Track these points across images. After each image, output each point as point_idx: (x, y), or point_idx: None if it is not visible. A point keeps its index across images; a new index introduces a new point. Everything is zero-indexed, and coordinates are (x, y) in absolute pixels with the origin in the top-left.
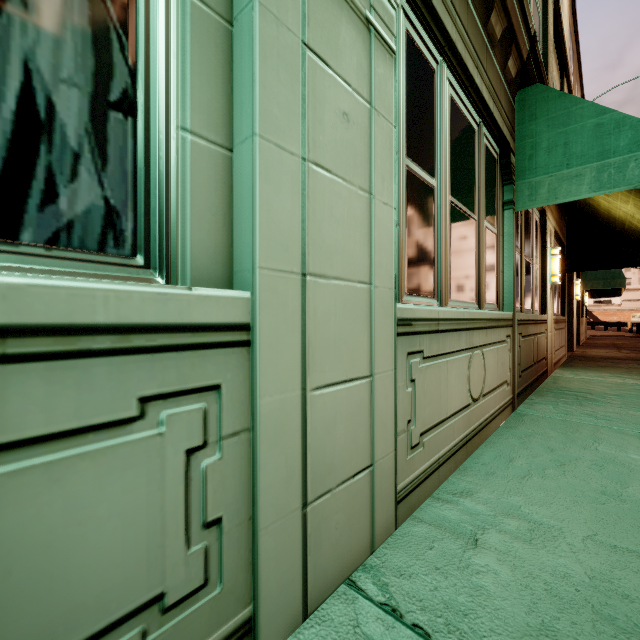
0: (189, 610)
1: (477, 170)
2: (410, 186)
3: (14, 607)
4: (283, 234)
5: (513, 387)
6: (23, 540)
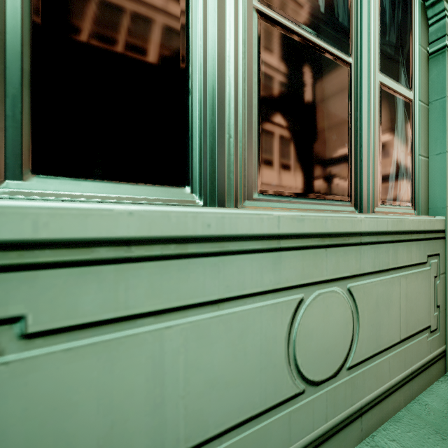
0: (434, 336)
1: None
2: None
3: (412, 312)
4: None
5: None
6: (413, 293)
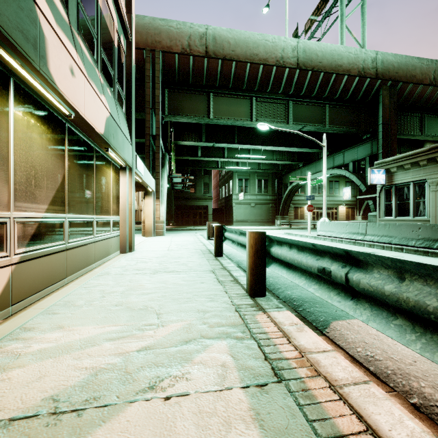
0: None
1: None
2: None
3: None
4: (433, 213)
5: None
6: None
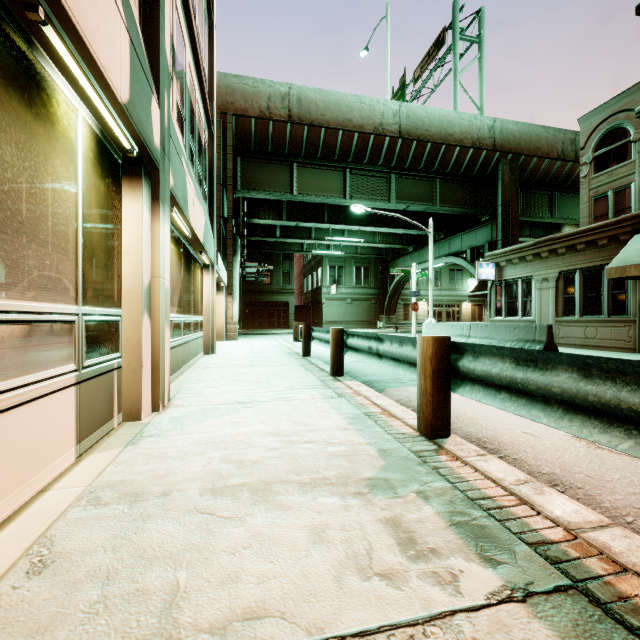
0: None
1: (603, 280)
2: (565, 299)
3: None
4: (538, 314)
5: (637, 345)
6: None
